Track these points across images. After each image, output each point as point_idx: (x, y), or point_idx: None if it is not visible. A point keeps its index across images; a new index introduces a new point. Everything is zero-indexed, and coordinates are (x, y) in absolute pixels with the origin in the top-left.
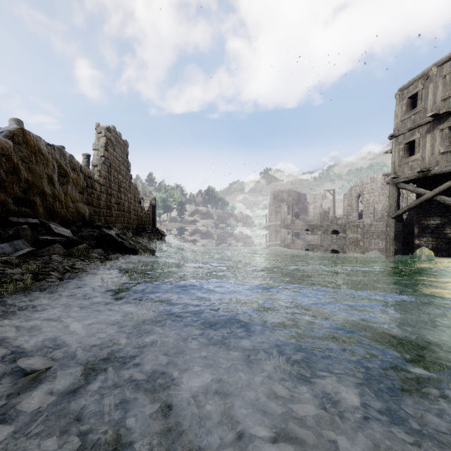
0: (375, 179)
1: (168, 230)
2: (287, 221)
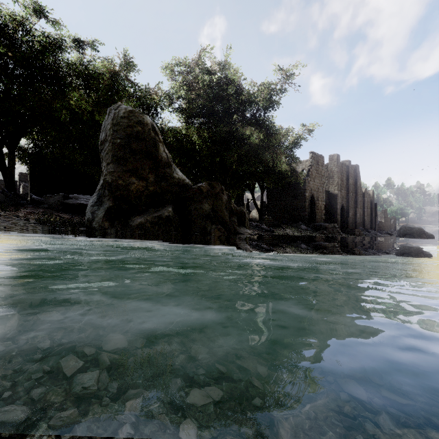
0: None
1: None
2: None
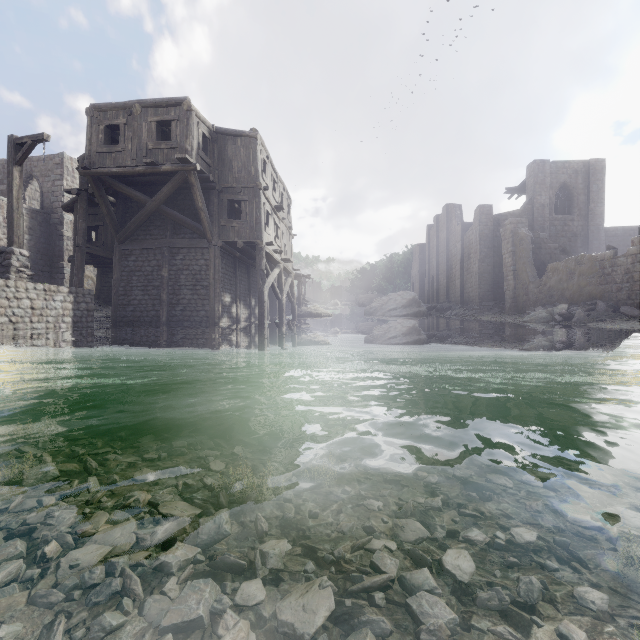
0: None
1: None
2: None
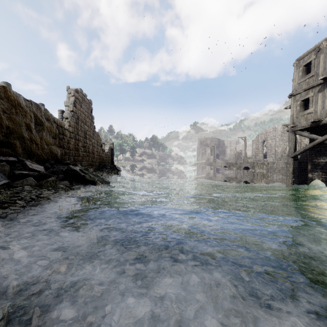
0: (276, 128)
1: (123, 167)
2: (210, 160)
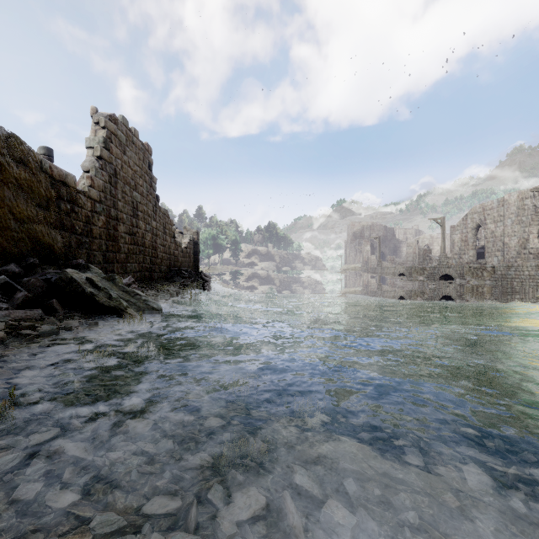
0: (506, 201)
1: (218, 275)
2: (370, 263)
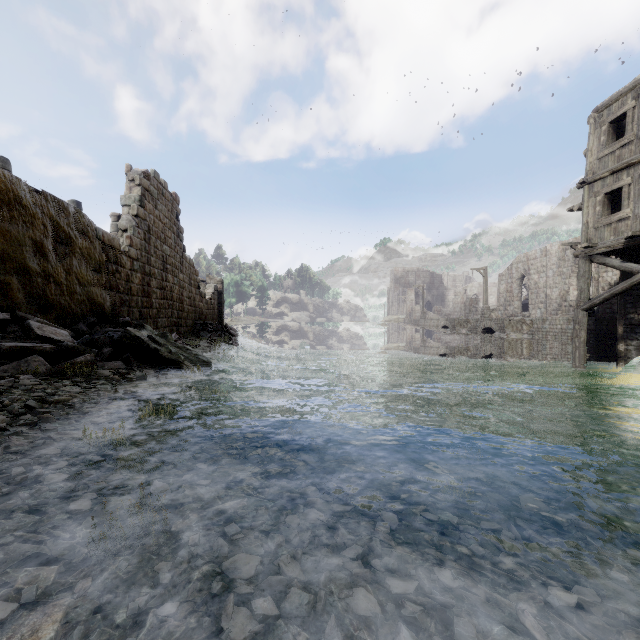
0: (549, 251)
1: (243, 328)
2: (414, 314)
